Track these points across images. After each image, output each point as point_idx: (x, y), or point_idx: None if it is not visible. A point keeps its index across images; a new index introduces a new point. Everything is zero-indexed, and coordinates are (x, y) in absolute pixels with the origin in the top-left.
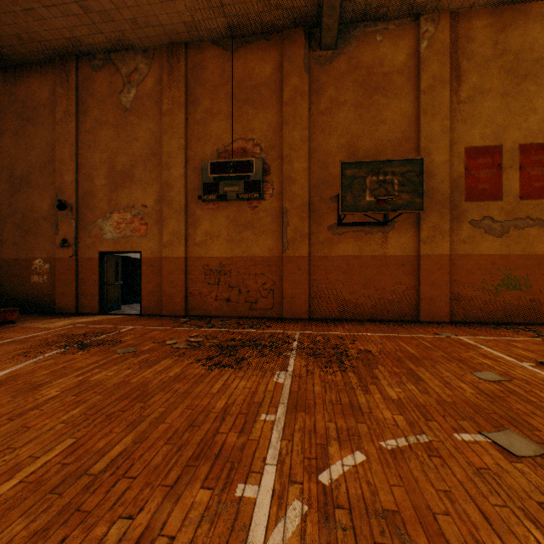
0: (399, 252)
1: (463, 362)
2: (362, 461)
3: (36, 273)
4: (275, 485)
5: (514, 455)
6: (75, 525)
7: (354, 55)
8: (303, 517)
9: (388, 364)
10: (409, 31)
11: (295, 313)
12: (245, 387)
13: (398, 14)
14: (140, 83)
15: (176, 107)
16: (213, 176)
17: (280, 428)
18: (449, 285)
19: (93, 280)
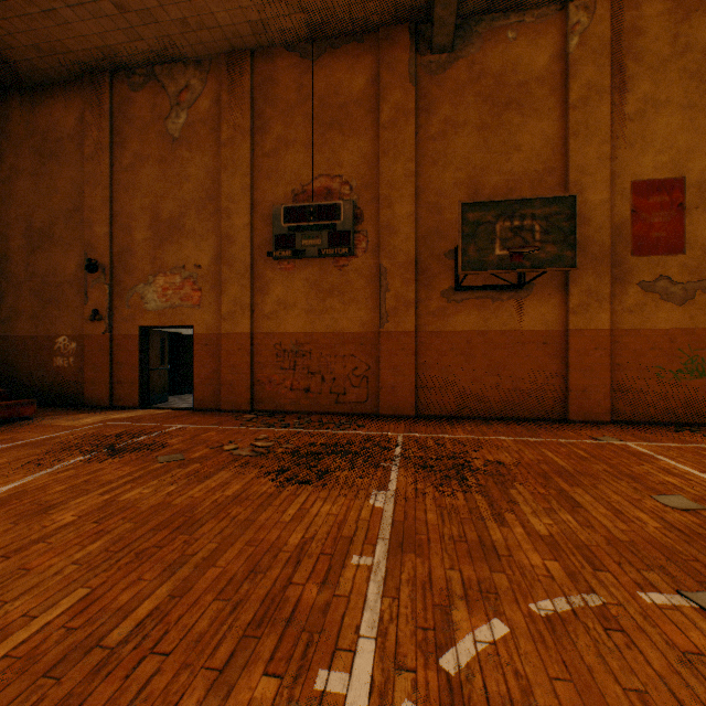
0: (539, 326)
1: (637, 480)
2: (504, 635)
3: (59, 354)
4: (375, 673)
5: None
6: None
7: (478, 59)
8: None
9: (529, 481)
10: (553, 24)
11: (397, 408)
12: (329, 513)
13: (537, 2)
14: (192, 105)
15: (239, 135)
16: (288, 225)
17: (379, 579)
18: (609, 370)
19: (131, 363)
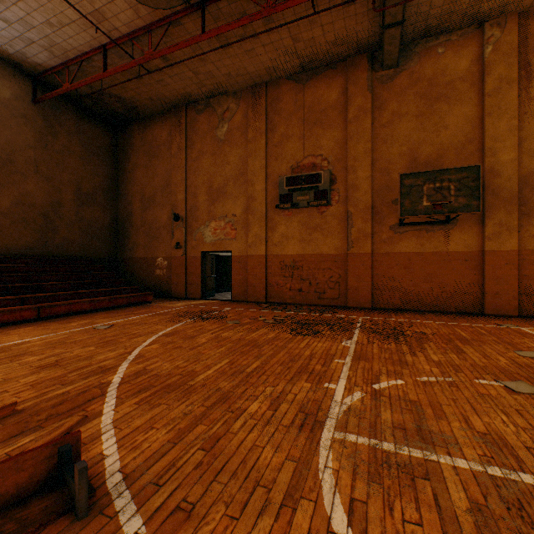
0: (461, 249)
1: (511, 345)
2: (401, 383)
3: (158, 268)
4: (346, 386)
5: (514, 391)
6: (249, 386)
7: (415, 70)
8: (362, 396)
9: (437, 341)
10: (472, 39)
11: (358, 302)
12: (322, 346)
13: (460, 26)
14: (231, 119)
15: (258, 135)
16: (288, 188)
17: (348, 366)
18: (517, 279)
19: (197, 273)
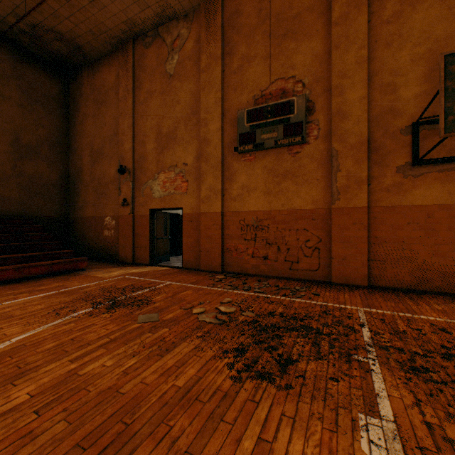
0: None
1: None
2: None
3: (106, 228)
4: None
5: None
6: None
7: None
8: None
9: None
10: None
11: (348, 277)
12: None
13: None
14: (181, 48)
15: (213, 61)
16: (249, 125)
17: None
18: None
19: (145, 234)
